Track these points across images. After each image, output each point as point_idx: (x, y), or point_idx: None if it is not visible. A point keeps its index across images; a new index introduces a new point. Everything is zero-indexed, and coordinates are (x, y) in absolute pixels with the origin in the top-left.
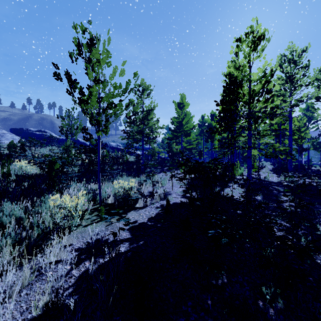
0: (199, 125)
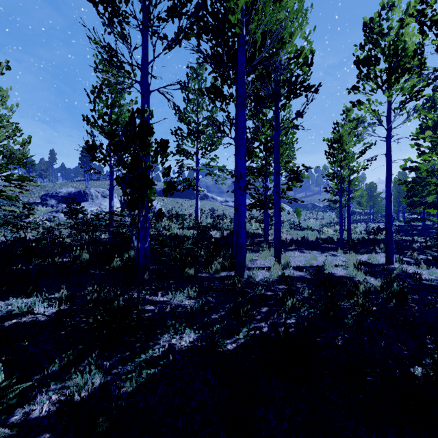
0: None
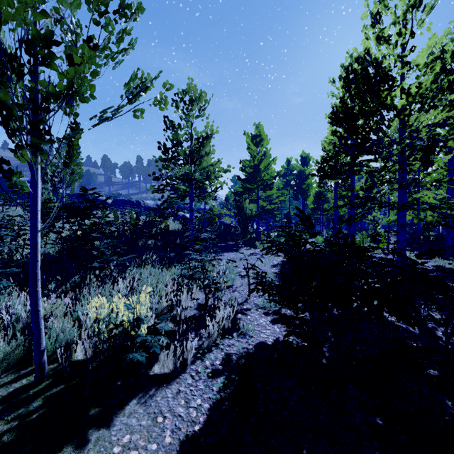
0: (283, 174)
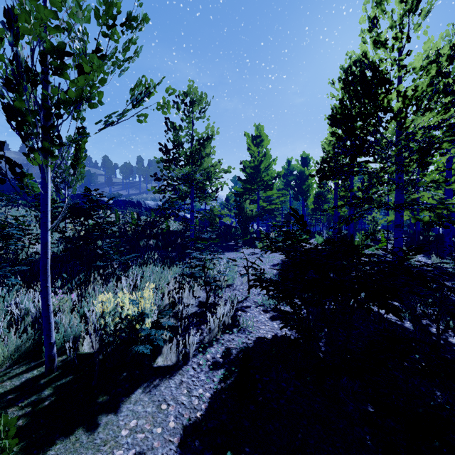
0: (283, 175)
